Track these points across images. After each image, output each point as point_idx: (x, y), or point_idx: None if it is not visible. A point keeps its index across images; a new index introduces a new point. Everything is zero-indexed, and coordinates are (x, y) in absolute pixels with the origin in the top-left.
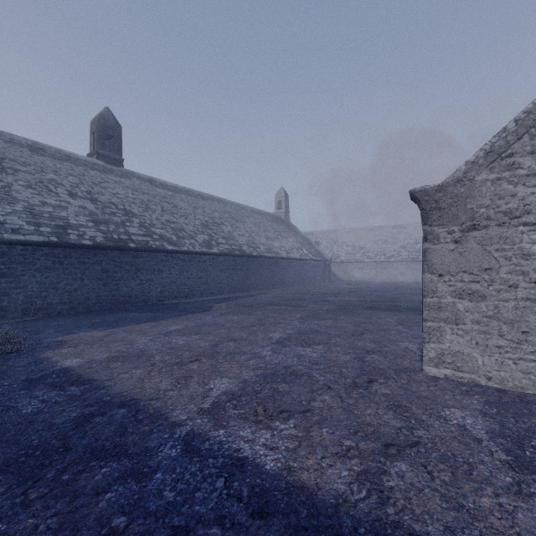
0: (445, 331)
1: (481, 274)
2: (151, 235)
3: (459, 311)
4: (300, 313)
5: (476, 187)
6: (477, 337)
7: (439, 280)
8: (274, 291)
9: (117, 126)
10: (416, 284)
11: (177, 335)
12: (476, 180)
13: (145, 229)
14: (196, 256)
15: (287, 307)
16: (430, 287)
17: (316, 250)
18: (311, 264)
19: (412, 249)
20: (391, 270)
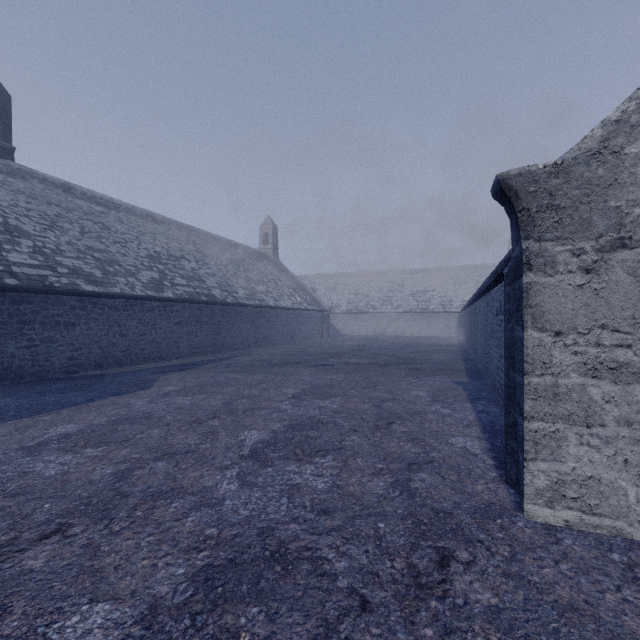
0: (567, 438)
1: (634, 331)
2: (53, 267)
3: (593, 401)
4: (292, 387)
5: (627, 166)
6: (627, 449)
7: (555, 342)
8: (257, 351)
9: (2, 94)
10: (428, 339)
11: (56, 450)
12: (627, 153)
13: (42, 258)
14: (136, 302)
15: (274, 377)
16: (537, 356)
17: (313, 298)
18: (307, 315)
19: (421, 299)
20: (399, 322)
